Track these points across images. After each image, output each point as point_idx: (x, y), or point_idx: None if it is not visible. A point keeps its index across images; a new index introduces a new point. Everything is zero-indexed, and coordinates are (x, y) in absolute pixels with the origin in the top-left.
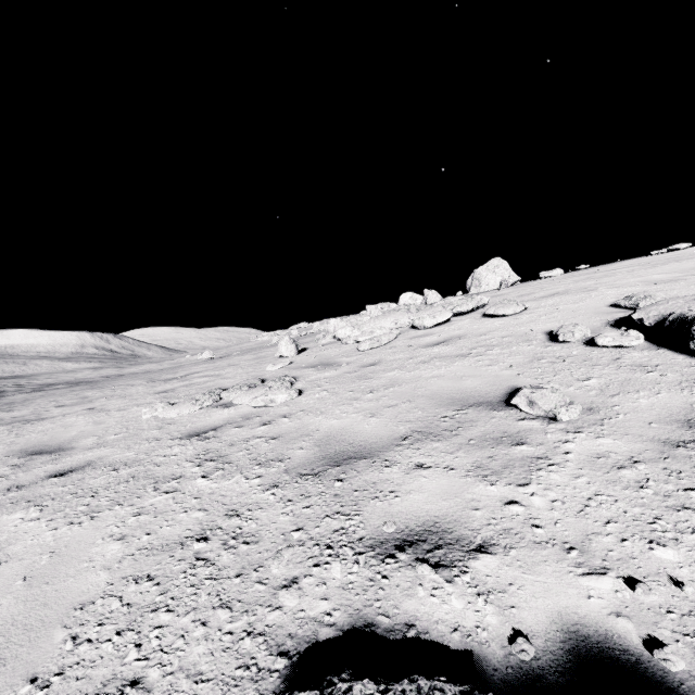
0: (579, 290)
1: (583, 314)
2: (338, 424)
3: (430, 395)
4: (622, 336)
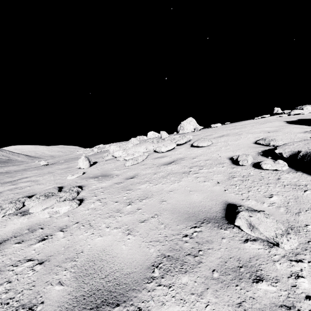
0: (234, 134)
1: (243, 147)
2: (100, 242)
3: (171, 209)
4: (275, 163)
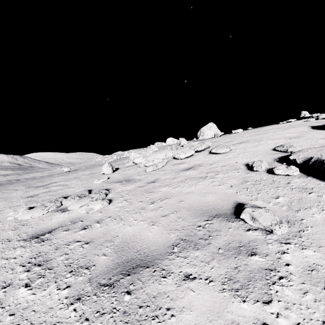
0: (254, 140)
1: (260, 154)
2: (131, 230)
3: (188, 207)
4: (287, 169)
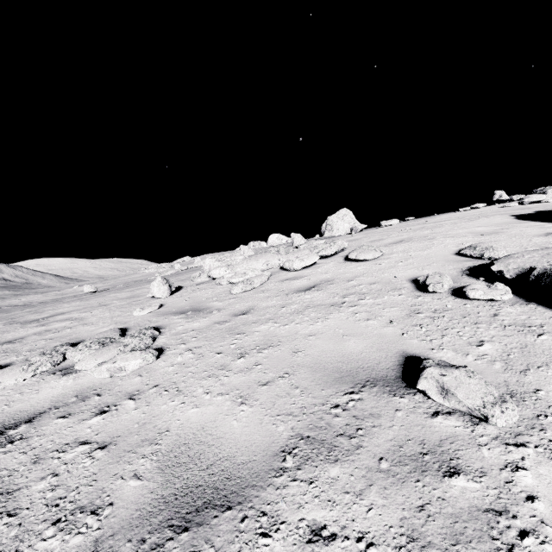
0: (421, 238)
1: (436, 261)
2: (197, 416)
3: (312, 365)
4: (490, 288)
